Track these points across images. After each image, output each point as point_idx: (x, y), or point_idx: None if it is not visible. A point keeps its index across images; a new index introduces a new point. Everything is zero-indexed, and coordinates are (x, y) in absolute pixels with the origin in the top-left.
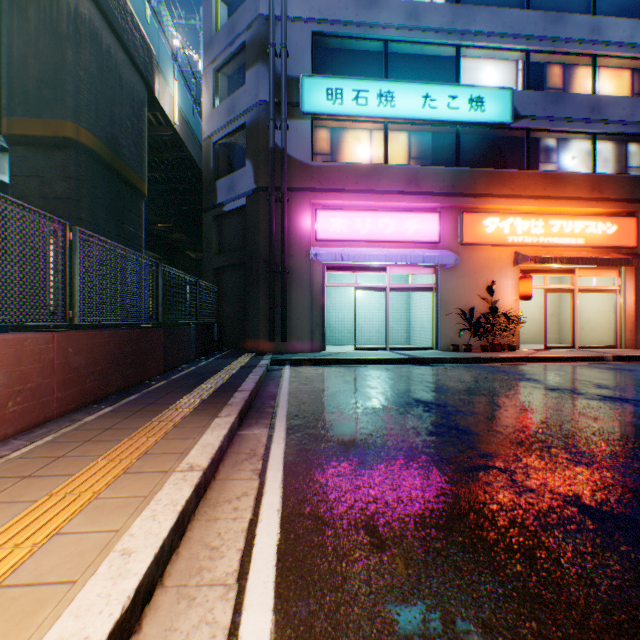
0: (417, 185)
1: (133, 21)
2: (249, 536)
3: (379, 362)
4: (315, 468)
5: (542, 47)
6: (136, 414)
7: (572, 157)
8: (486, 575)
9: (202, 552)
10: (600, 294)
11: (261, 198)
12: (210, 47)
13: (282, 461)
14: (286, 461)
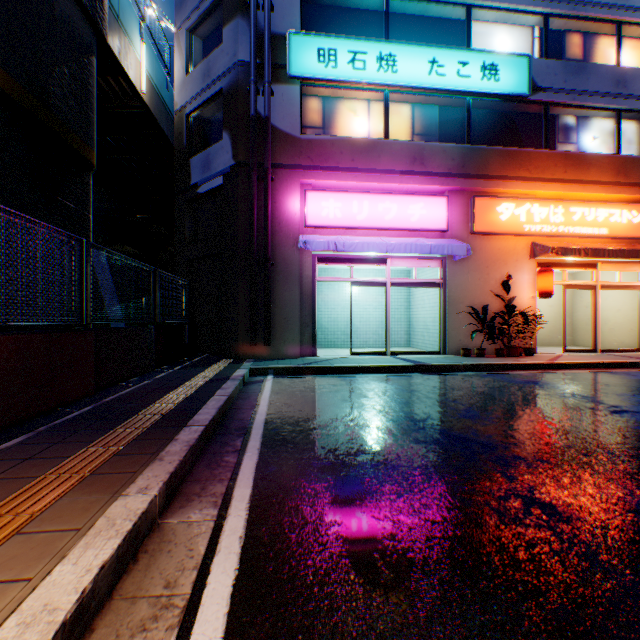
0: (422, 164)
1: None
2: None
3: (381, 370)
4: None
5: (562, 10)
6: None
7: (593, 137)
8: None
9: None
10: (621, 291)
11: (240, 176)
12: (183, 4)
13: (222, 631)
14: (231, 631)
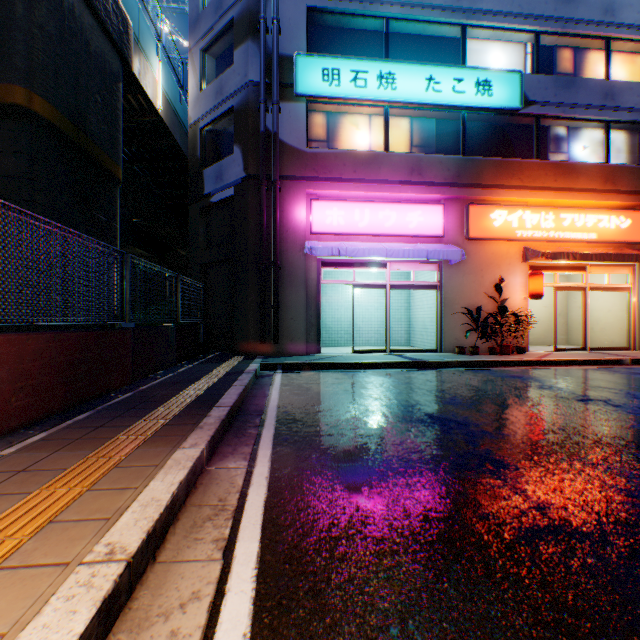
0: (420, 174)
1: None
2: None
3: (380, 366)
4: (307, 535)
5: (553, 28)
6: (72, 444)
7: (583, 147)
8: None
9: None
10: (611, 293)
11: (251, 187)
12: (197, 25)
13: (260, 521)
14: (266, 521)
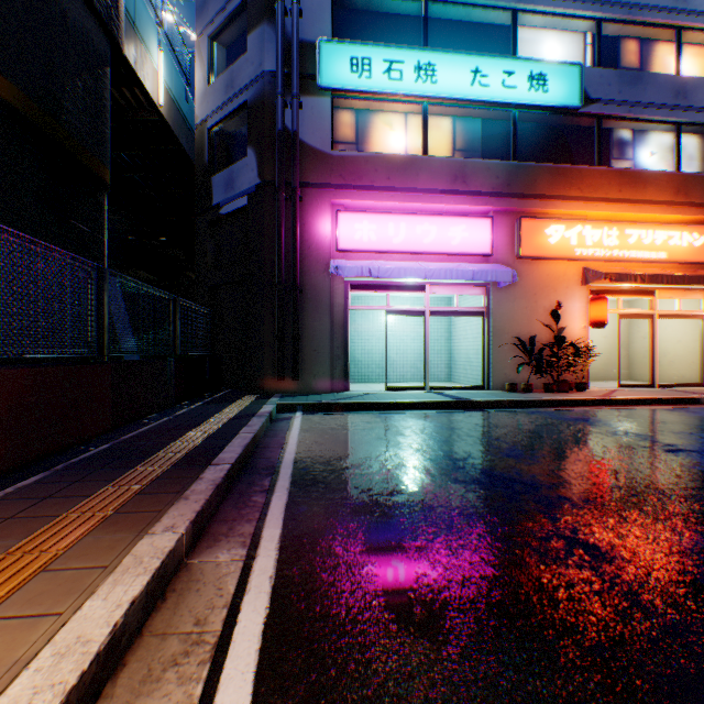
0: (464, 182)
1: None
2: None
3: (419, 407)
4: (326, 697)
5: (617, 15)
6: None
7: (651, 153)
8: None
9: None
10: (681, 321)
11: (266, 196)
12: (204, 9)
13: (254, 665)
14: (263, 665)
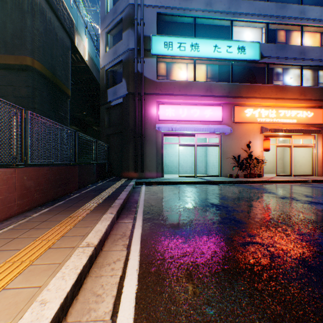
0: (211, 92)
1: (63, 5)
2: (119, 287)
3: (191, 183)
4: (158, 243)
5: (275, 21)
6: (61, 212)
7: (290, 78)
8: (259, 313)
9: (91, 298)
10: (304, 148)
11: (130, 98)
12: (104, 21)
13: (140, 239)
14: (142, 239)
